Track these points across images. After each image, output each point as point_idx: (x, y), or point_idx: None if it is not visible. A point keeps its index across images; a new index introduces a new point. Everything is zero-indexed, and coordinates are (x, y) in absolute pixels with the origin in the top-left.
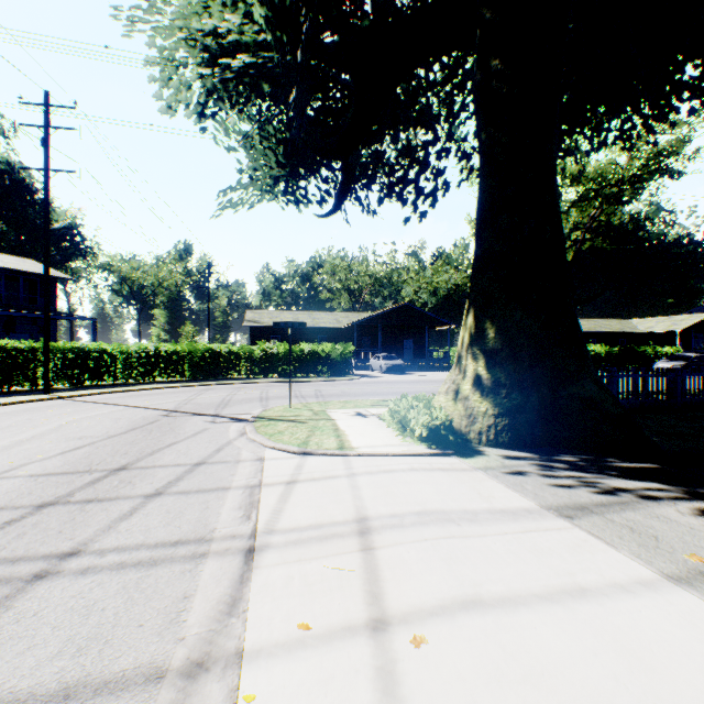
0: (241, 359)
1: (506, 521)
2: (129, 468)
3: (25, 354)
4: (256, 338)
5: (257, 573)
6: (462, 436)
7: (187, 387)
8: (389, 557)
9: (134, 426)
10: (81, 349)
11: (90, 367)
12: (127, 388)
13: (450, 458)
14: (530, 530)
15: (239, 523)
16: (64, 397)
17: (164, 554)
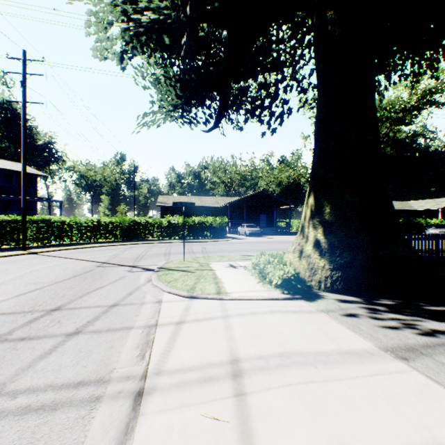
0: (154, 227)
1: (354, 364)
2: (61, 308)
3: (12, 224)
4: (165, 213)
5: (142, 422)
6: (307, 284)
7: (118, 246)
8: (260, 405)
9: (75, 274)
10: (49, 220)
11: (55, 233)
12: (78, 246)
13: (299, 301)
14: (376, 373)
15: (134, 362)
16: (35, 252)
17: (65, 397)
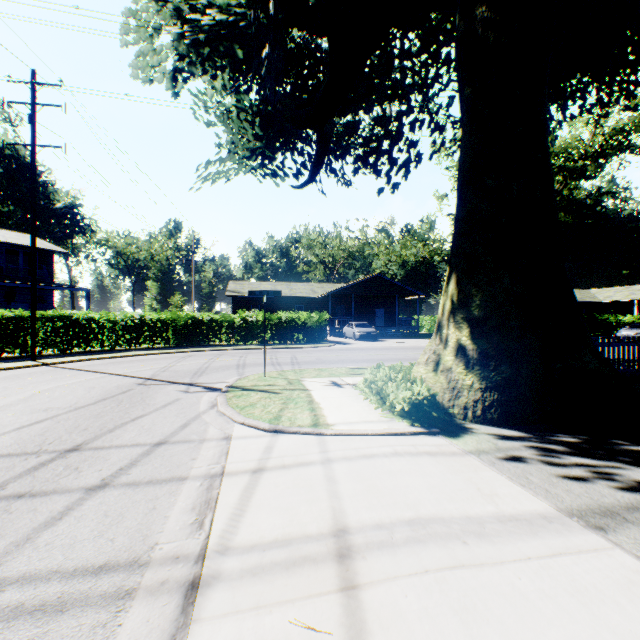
0: (222, 326)
1: (524, 537)
2: (82, 448)
3: (15, 322)
4: (238, 307)
5: (196, 633)
6: (446, 411)
7: (169, 354)
8: (380, 605)
9: (106, 395)
10: (70, 317)
11: (78, 335)
12: (111, 355)
13: (435, 437)
14: (559, 553)
15: (187, 534)
16: (49, 364)
17: (78, 591)
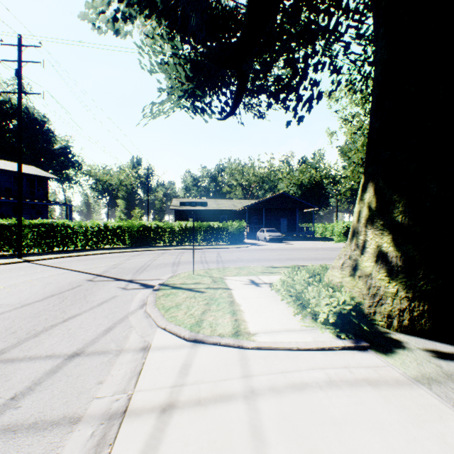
0: (165, 232)
1: None
2: None
3: (9, 229)
4: (179, 217)
5: None
6: (371, 320)
7: (124, 253)
8: None
9: (55, 292)
10: (51, 225)
11: (57, 238)
12: (80, 253)
13: (367, 354)
14: None
15: None
16: (30, 261)
17: None
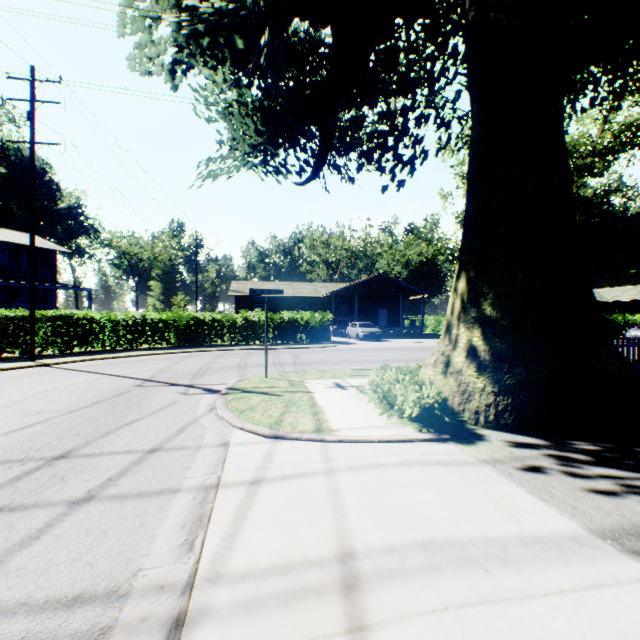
0: (224, 326)
1: (553, 564)
2: (70, 455)
3: (15, 322)
4: (240, 307)
5: None
6: (457, 416)
7: (171, 354)
8: None
9: (102, 398)
10: (70, 317)
11: (79, 335)
12: (112, 355)
13: (446, 444)
14: (596, 584)
15: (175, 557)
16: (48, 364)
17: (46, 630)
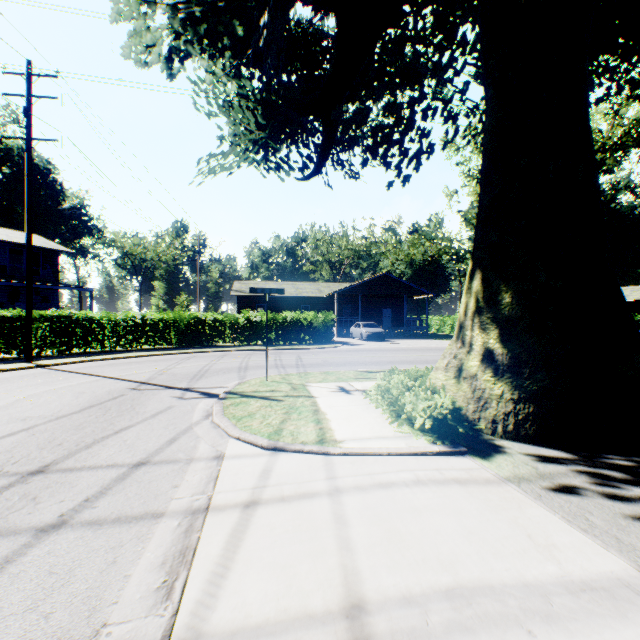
0: (226, 327)
1: (610, 621)
2: (48, 470)
3: (12, 323)
4: (243, 307)
5: None
6: (473, 426)
7: (171, 355)
8: None
9: (94, 402)
10: (69, 317)
11: (78, 335)
12: (110, 356)
13: (462, 458)
14: None
15: (148, 608)
16: (44, 366)
17: None
